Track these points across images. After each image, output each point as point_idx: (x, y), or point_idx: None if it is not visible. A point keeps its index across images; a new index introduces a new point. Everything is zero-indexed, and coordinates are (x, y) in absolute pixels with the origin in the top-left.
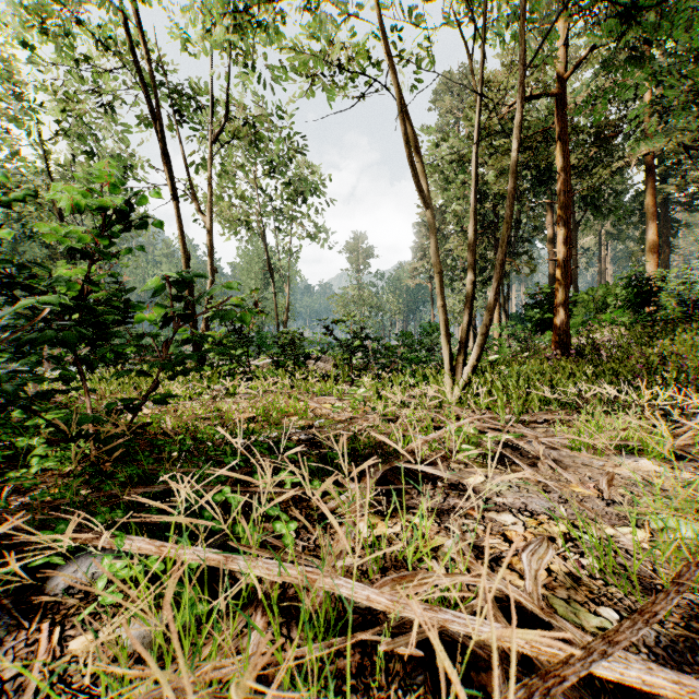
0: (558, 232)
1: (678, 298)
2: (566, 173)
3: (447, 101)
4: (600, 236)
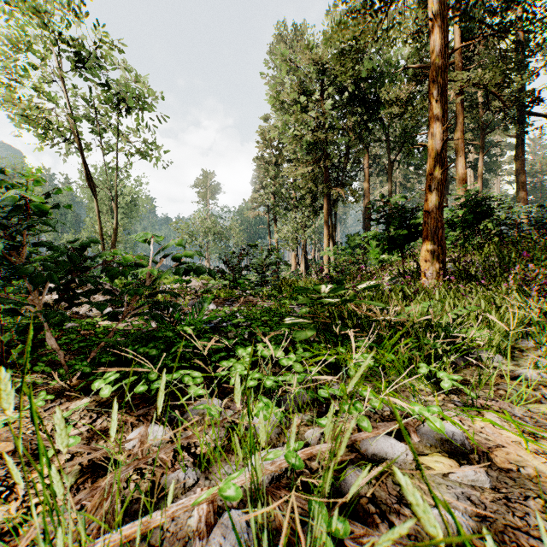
0: (431, 105)
1: (505, 221)
2: (443, 19)
3: (282, 48)
4: (395, 186)
